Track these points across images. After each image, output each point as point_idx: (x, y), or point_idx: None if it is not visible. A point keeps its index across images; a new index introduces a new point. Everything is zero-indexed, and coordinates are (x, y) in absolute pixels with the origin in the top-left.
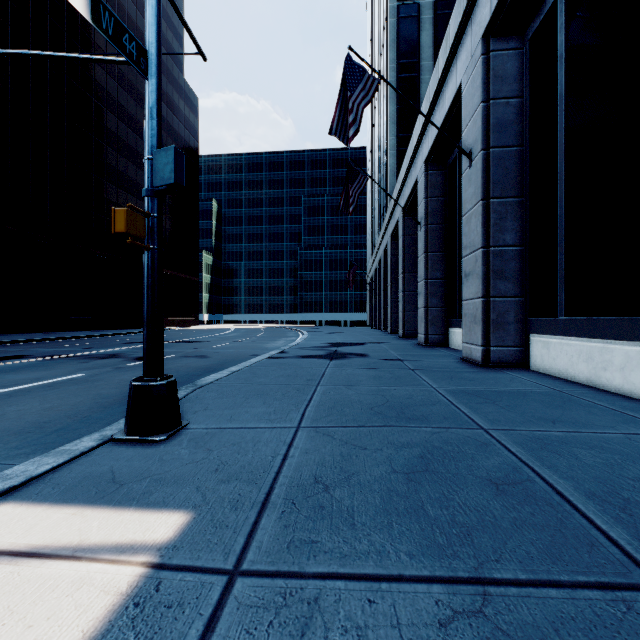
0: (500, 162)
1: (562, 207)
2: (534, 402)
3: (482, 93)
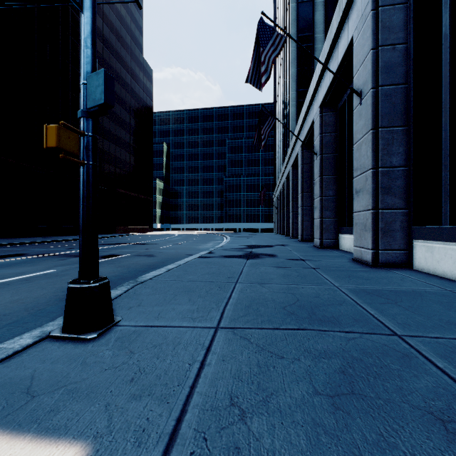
0: (387, 98)
1: (447, 131)
2: (434, 303)
3: (372, 42)
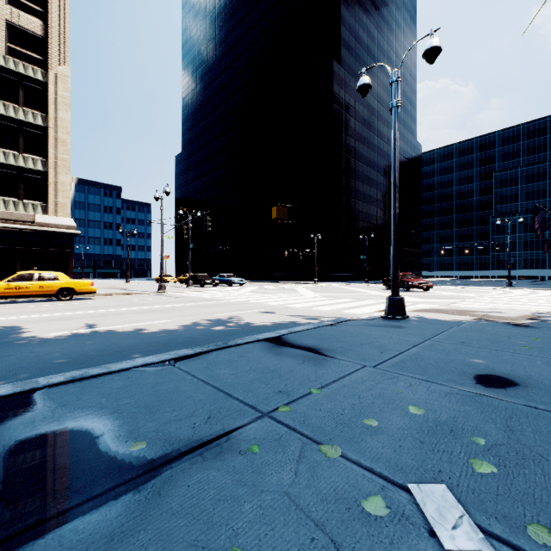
0: None
1: None
2: None
3: None
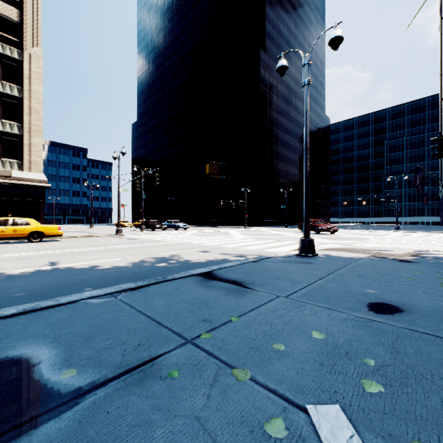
0: None
1: None
2: None
3: None
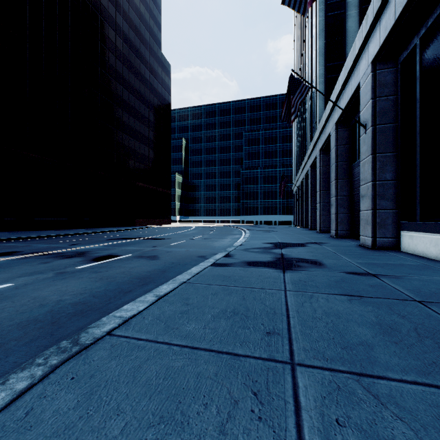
0: None
1: None
2: None
3: None
